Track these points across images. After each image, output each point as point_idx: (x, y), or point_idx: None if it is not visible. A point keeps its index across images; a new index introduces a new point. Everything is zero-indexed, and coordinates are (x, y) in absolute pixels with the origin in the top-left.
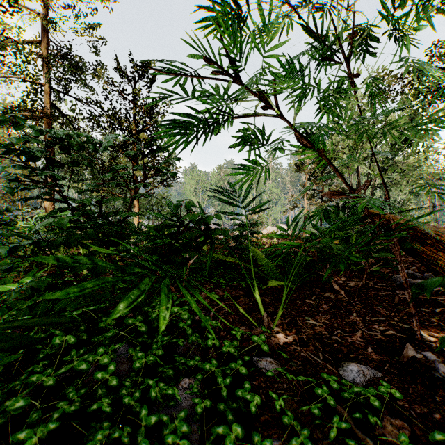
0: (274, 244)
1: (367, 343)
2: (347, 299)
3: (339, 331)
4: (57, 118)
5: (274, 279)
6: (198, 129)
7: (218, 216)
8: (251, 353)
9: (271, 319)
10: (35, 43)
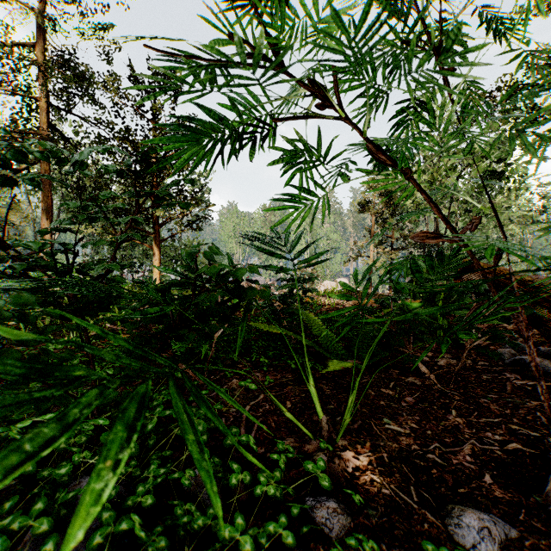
0: (333, 304)
1: (482, 467)
2: (439, 387)
3: (437, 444)
4: (56, 142)
5: (335, 356)
6: (223, 137)
7: (254, 269)
8: (302, 490)
9: (333, 423)
10: (27, 45)
